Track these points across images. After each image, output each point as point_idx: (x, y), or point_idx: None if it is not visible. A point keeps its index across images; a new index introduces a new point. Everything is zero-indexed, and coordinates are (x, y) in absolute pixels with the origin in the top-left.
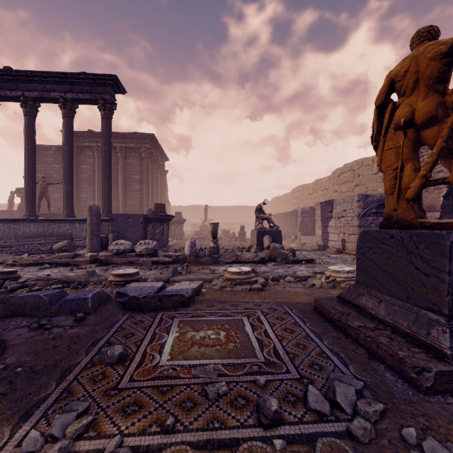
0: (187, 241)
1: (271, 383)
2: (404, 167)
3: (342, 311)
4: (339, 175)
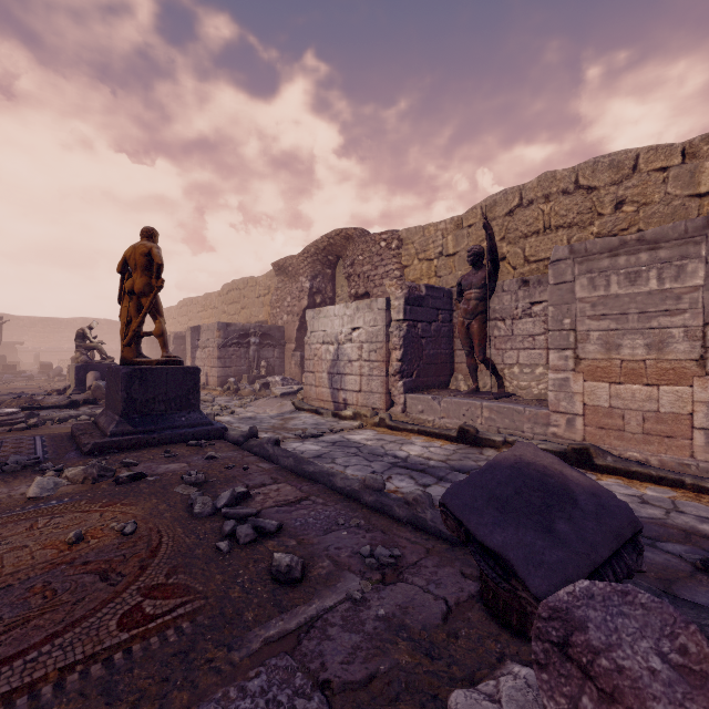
0: None
1: None
2: (133, 321)
3: (82, 429)
4: (228, 292)
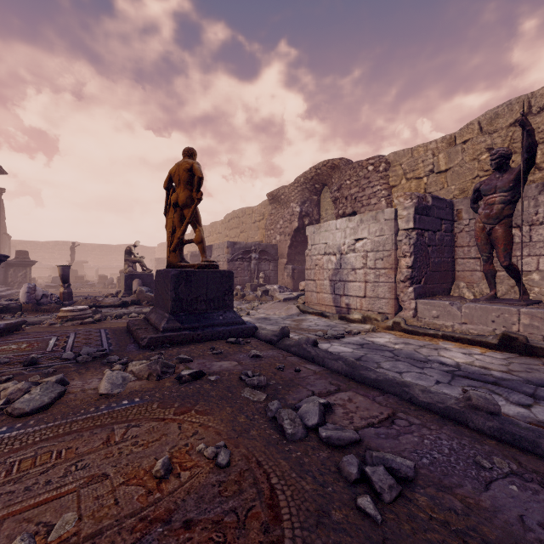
0: (23, 286)
1: (46, 356)
2: (176, 231)
3: (137, 324)
4: (229, 220)
